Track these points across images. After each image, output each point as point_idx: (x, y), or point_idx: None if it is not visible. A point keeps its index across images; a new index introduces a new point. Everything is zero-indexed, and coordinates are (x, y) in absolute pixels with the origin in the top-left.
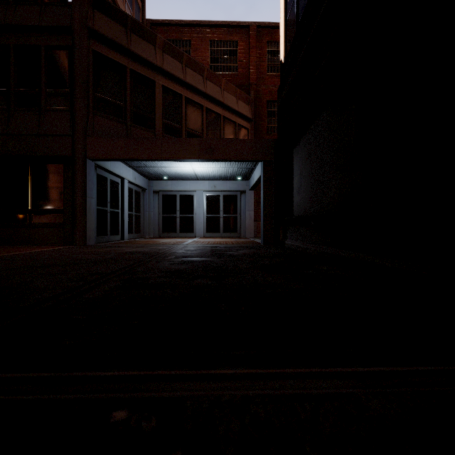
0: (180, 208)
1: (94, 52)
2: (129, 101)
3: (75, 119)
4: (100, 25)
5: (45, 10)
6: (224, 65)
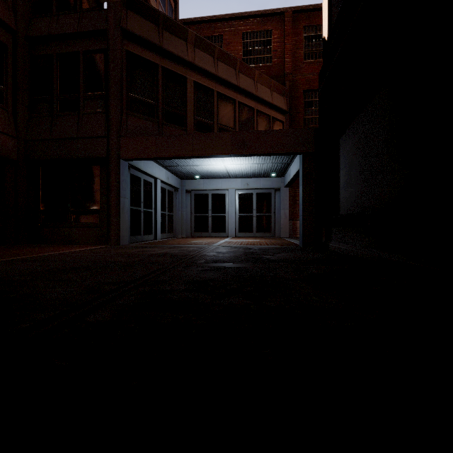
0: (212, 207)
1: (128, 52)
2: (161, 99)
3: (109, 120)
4: (133, 25)
5: (83, 16)
6: (257, 56)
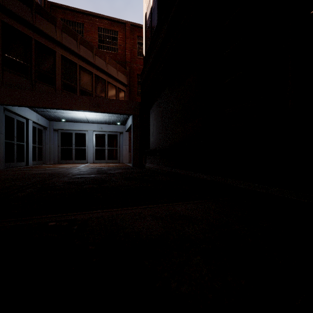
0: (76, 142)
1: (3, 22)
2: (34, 63)
3: None
4: (9, 3)
5: None
6: (108, 45)
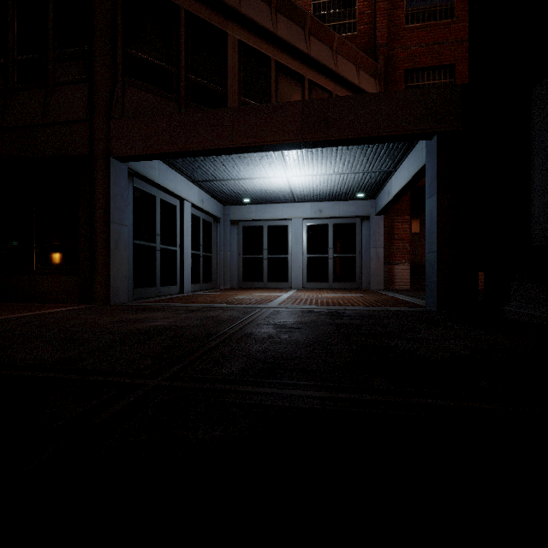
0: (269, 246)
1: None
2: (184, 64)
3: (93, 93)
4: None
5: None
6: (334, 24)
